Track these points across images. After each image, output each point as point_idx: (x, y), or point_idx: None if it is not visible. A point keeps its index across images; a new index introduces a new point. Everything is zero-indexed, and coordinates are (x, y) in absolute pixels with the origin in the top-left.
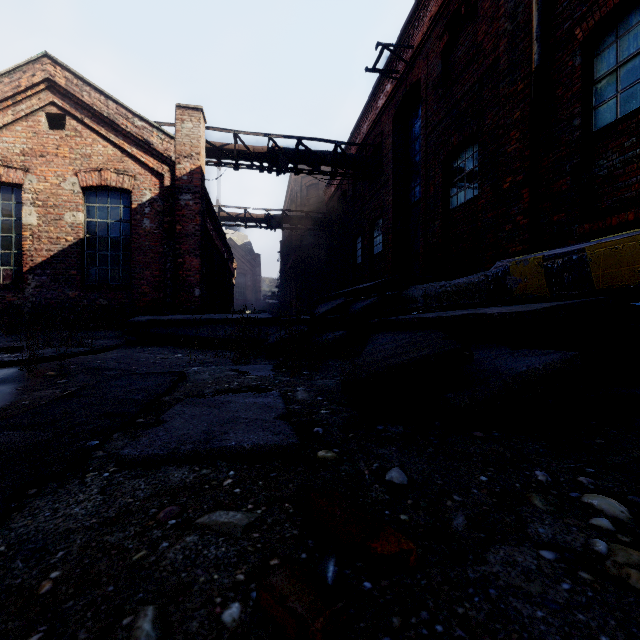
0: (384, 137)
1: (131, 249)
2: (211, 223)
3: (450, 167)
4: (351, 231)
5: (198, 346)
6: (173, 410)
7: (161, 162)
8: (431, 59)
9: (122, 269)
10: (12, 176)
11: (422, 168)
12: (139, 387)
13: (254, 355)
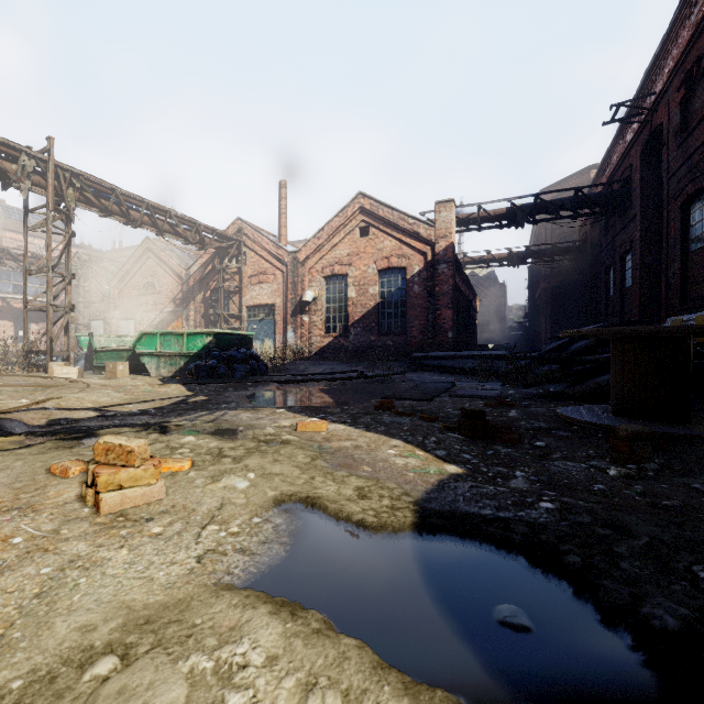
0: (633, 171)
1: (406, 307)
2: (458, 276)
3: (690, 211)
4: (603, 261)
5: (453, 373)
6: (457, 391)
7: (425, 244)
8: (671, 107)
9: (400, 321)
10: (343, 270)
11: (664, 210)
12: (439, 386)
13: (491, 379)
